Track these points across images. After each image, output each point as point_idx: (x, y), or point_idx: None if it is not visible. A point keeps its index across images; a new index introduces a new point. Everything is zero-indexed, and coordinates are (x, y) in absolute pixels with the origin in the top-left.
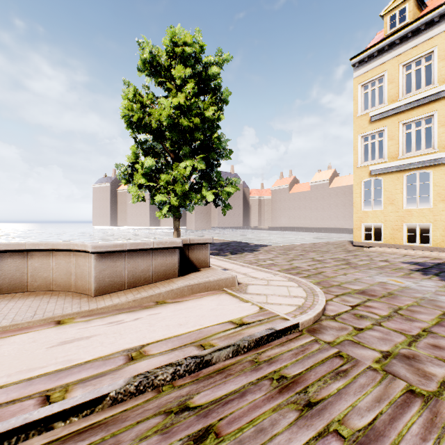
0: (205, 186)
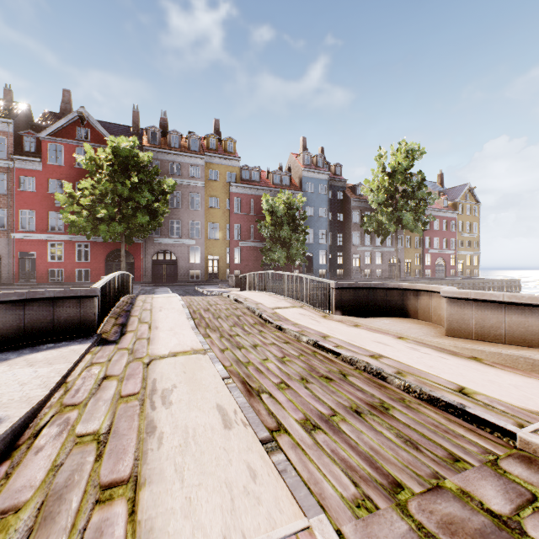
0: None
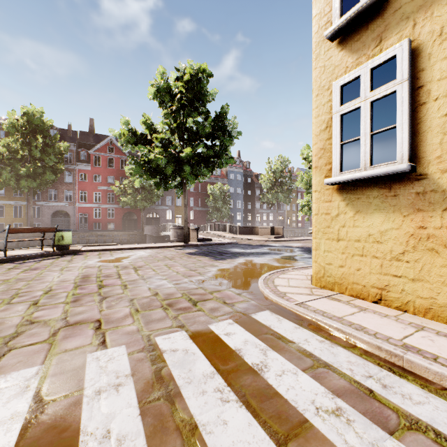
0: None
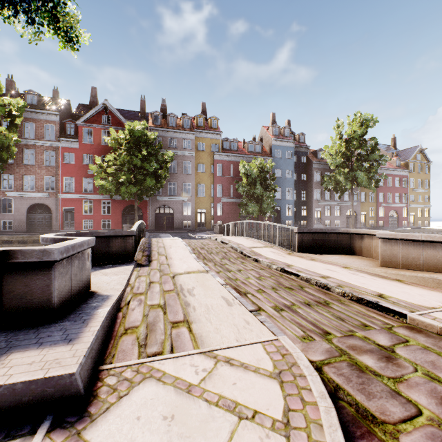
0: None
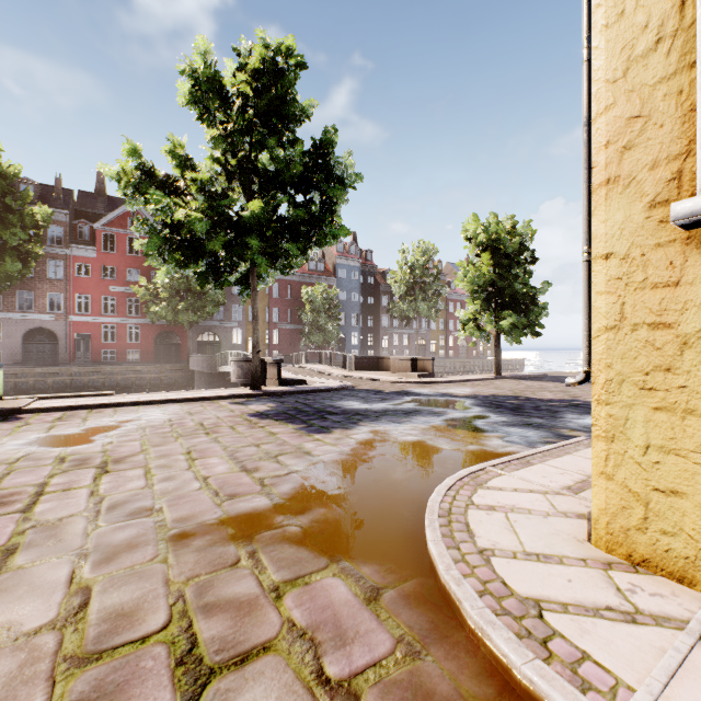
0: (487, 322)
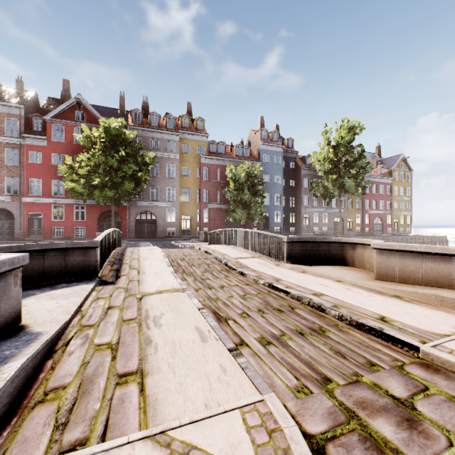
0: None
